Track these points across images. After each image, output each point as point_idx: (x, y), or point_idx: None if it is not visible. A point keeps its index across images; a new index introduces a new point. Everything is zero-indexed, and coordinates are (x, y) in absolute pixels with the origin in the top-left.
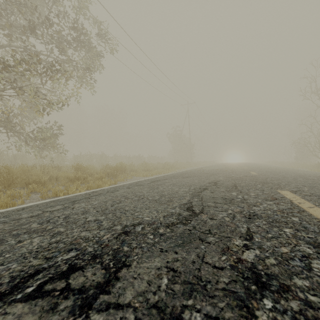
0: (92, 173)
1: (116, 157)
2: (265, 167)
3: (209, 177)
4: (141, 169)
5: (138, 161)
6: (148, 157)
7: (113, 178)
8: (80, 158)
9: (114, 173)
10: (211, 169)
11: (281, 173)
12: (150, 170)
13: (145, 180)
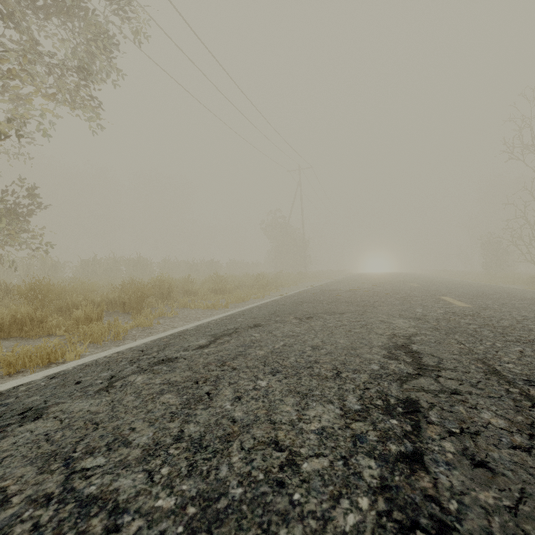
0: (78, 305)
1: (166, 264)
2: (450, 284)
3: (367, 320)
4: (209, 289)
5: (210, 270)
6: (228, 263)
7: (131, 315)
8: (93, 266)
9: (137, 302)
10: (352, 290)
11: (511, 300)
12: (226, 291)
13: (199, 327)
